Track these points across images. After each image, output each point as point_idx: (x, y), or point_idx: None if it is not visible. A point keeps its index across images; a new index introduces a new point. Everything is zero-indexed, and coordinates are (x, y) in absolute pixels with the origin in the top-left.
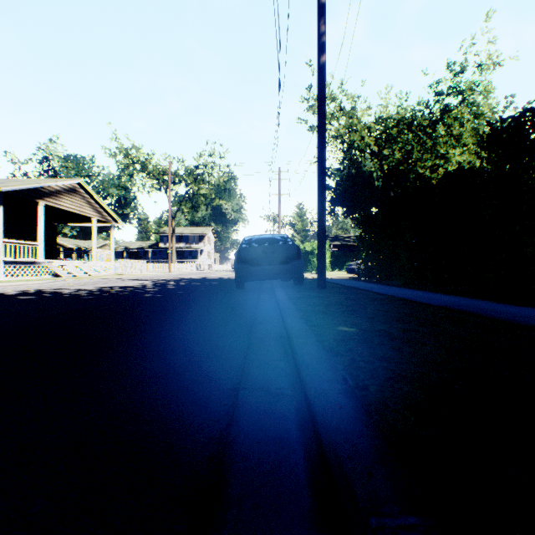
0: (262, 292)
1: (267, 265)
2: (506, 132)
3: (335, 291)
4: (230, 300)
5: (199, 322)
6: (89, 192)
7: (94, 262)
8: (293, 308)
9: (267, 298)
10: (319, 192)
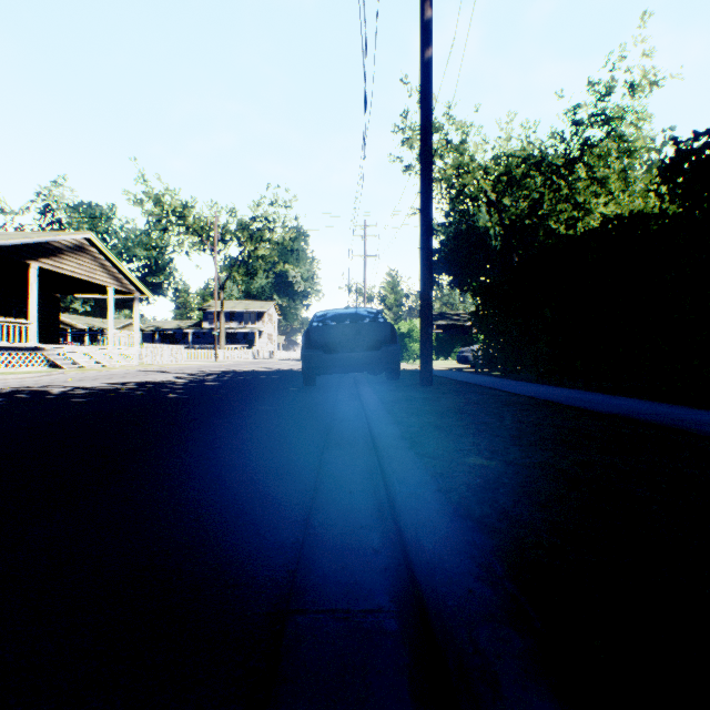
0: (340, 391)
1: (349, 352)
2: (704, 153)
3: (447, 389)
4: (293, 404)
5: (238, 443)
6: (102, 251)
7: (110, 348)
8: (389, 418)
9: (347, 399)
10: (423, 247)
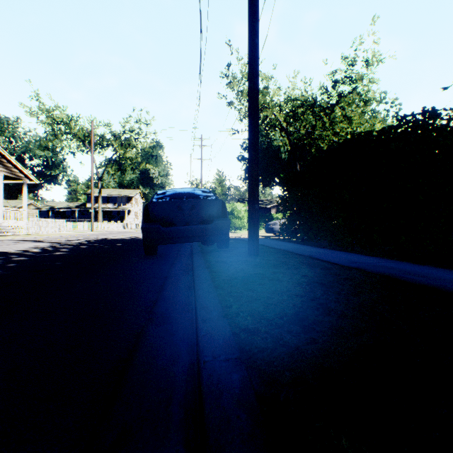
0: (176, 261)
1: (184, 225)
2: None
3: (274, 260)
4: (117, 282)
5: None
6: None
7: None
8: (229, 336)
9: (180, 273)
10: (251, 132)
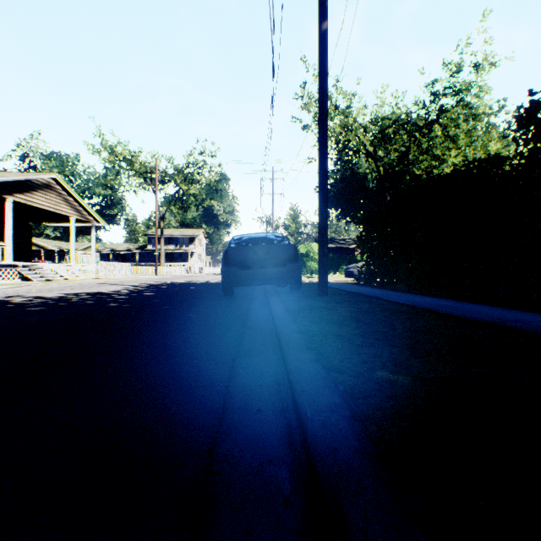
0: (253, 300)
1: (260, 268)
2: None
3: (340, 299)
4: (213, 312)
5: (157, 351)
6: (65, 189)
7: (72, 265)
8: (294, 327)
9: (258, 307)
10: (320, 183)
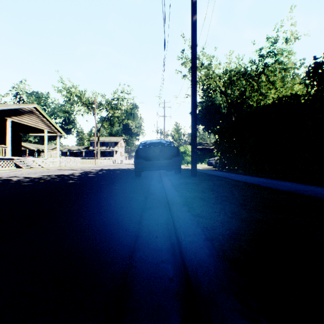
0: (152, 179)
1: (157, 160)
2: None
3: (204, 178)
4: (129, 185)
5: (99, 207)
6: (41, 113)
7: (45, 159)
8: (176, 193)
9: (156, 183)
10: (192, 110)
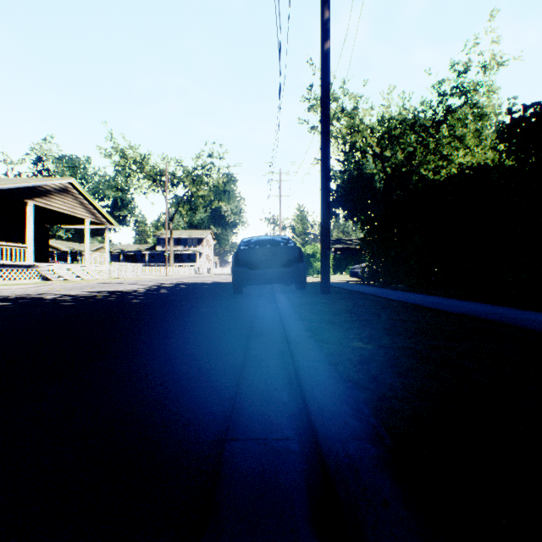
0: (261, 298)
1: (267, 268)
2: (530, 121)
3: (341, 296)
4: (226, 306)
5: (187, 334)
6: (81, 192)
7: (87, 266)
8: (296, 316)
9: (266, 303)
10: (323, 190)
